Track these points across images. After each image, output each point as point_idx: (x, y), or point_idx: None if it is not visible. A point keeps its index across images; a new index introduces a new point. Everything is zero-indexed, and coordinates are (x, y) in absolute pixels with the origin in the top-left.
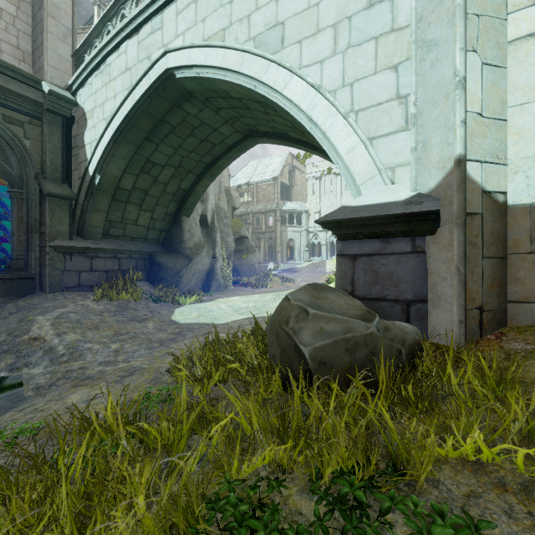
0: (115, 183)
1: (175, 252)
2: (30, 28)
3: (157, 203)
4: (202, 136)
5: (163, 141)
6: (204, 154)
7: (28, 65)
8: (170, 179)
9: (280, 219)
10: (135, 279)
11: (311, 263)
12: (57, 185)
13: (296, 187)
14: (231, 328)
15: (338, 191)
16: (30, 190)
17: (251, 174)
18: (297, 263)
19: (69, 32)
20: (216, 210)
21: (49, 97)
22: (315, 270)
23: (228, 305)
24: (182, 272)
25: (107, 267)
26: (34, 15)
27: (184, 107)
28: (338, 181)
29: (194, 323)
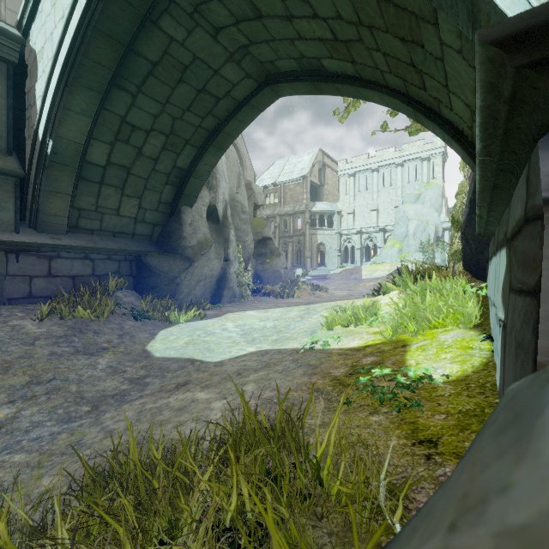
0: (78, 153)
1: (173, 251)
2: None
3: (146, 187)
4: (198, 84)
5: (141, 90)
6: (204, 114)
7: None
8: (161, 152)
9: (309, 221)
10: (114, 287)
11: (344, 269)
12: None
13: (327, 187)
14: (224, 376)
15: (375, 189)
16: None
17: (278, 173)
18: (328, 269)
19: None
20: (230, 202)
21: None
22: (349, 277)
23: (237, 324)
24: (180, 278)
25: (74, 272)
26: None
27: (162, 25)
28: (375, 178)
29: (173, 359)
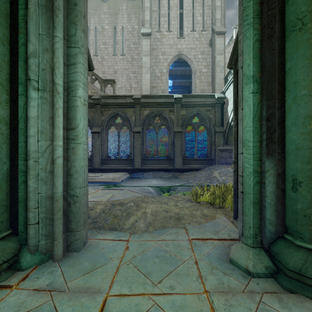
0: None
1: None
2: (211, 73)
3: None
4: None
5: None
6: None
7: (210, 86)
8: None
9: None
10: None
11: None
12: (219, 128)
13: None
14: None
15: None
16: (211, 131)
17: None
18: None
19: (223, 67)
20: None
21: (217, 99)
22: None
23: None
24: None
25: None
26: (212, 68)
27: None
28: None
29: None
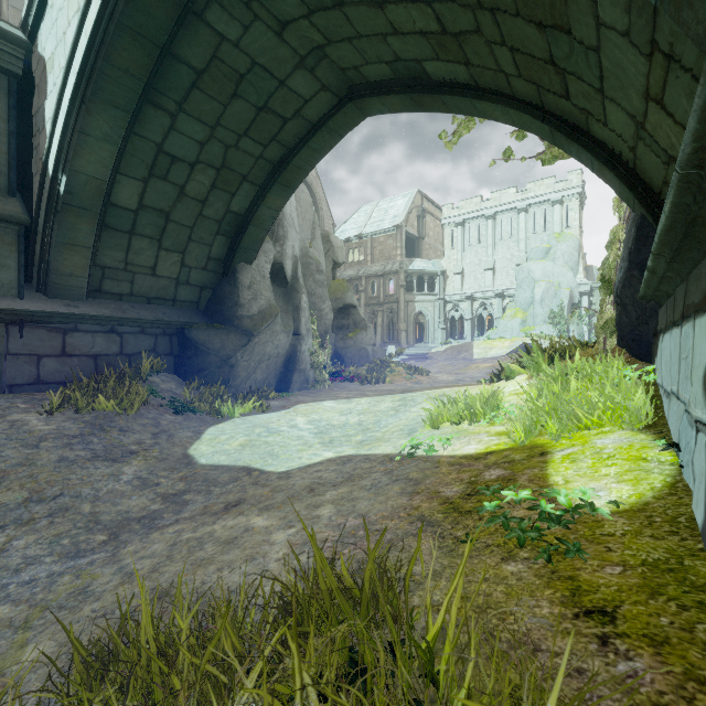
0: (101, 193)
1: (226, 323)
2: None
3: (190, 237)
4: (258, 99)
5: (183, 108)
6: (266, 141)
7: None
8: (210, 192)
9: (405, 284)
10: (149, 370)
11: (450, 346)
12: None
13: (427, 239)
14: (291, 492)
15: (490, 242)
16: None
17: (363, 223)
18: (429, 347)
19: None
20: (302, 259)
21: None
22: (456, 356)
23: (310, 419)
24: (235, 357)
25: (96, 349)
26: None
27: (209, 18)
28: (490, 228)
29: (223, 467)
